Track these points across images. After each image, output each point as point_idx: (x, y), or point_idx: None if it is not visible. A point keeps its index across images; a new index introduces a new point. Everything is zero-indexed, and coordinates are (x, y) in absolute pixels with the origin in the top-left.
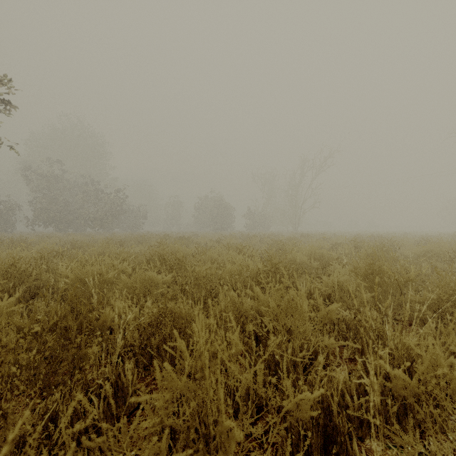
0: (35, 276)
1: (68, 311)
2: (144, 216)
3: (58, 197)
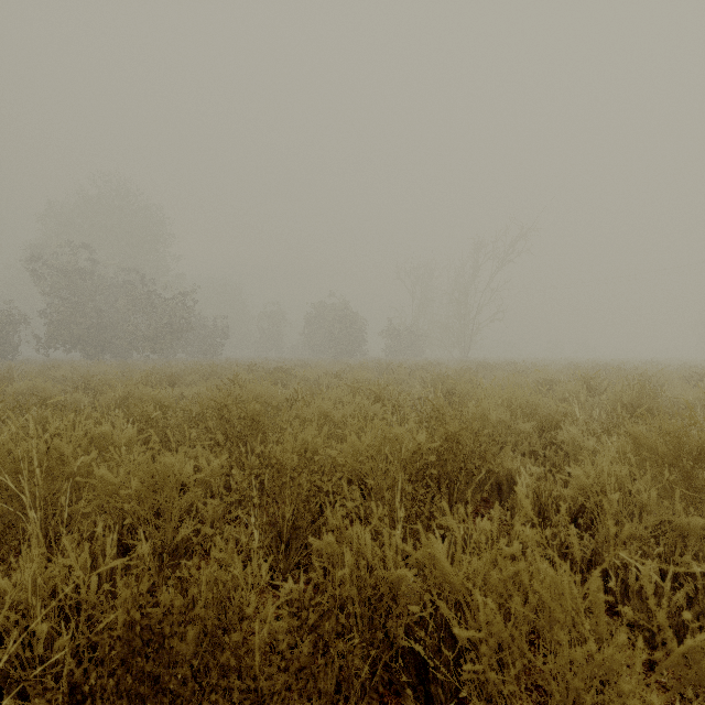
0: None
1: None
2: (225, 335)
3: (85, 303)
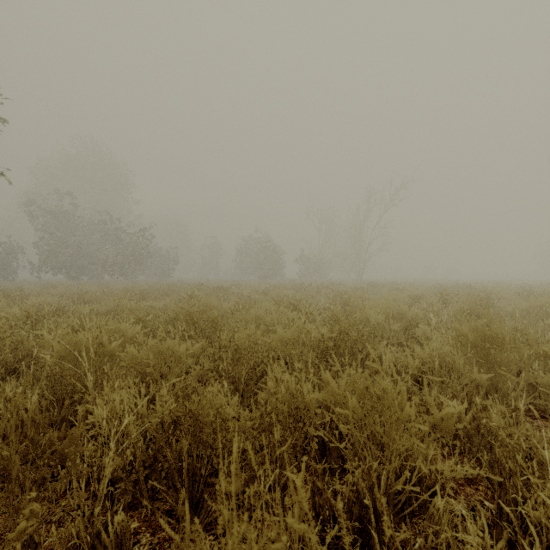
0: (16, 344)
1: (47, 399)
2: (175, 261)
3: (69, 237)
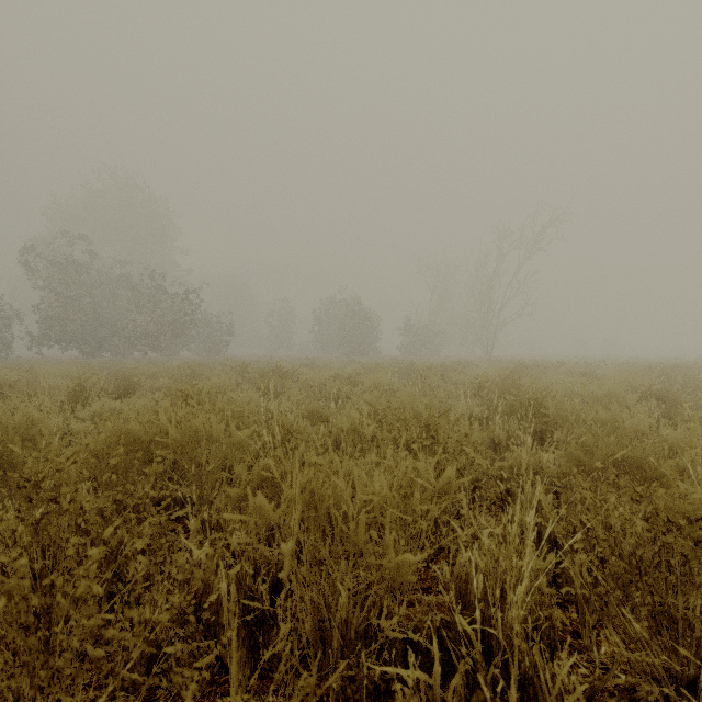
0: None
1: None
2: (230, 332)
3: (79, 297)
